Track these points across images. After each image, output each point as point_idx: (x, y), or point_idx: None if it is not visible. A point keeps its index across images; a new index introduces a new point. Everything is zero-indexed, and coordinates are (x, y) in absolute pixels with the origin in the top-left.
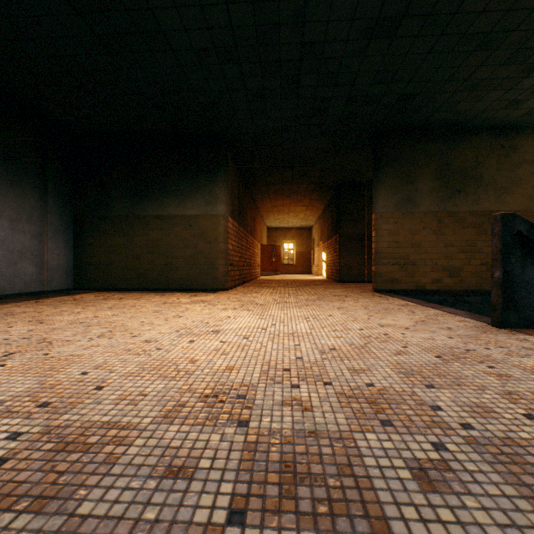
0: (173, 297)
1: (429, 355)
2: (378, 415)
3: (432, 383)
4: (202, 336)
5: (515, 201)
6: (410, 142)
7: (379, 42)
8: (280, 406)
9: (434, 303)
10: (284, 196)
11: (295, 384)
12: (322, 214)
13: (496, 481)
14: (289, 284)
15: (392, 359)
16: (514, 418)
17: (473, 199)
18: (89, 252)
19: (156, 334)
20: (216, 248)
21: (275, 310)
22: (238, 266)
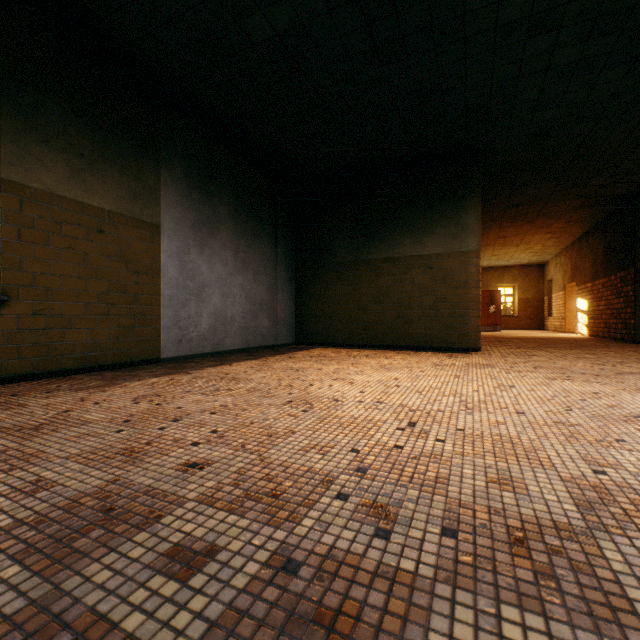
0: (426, 357)
1: None
2: None
3: None
4: (637, 424)
5: None
6: None
7: None
8: None
9: None
10: (524, 221)
11: None
12: (576, 242)
13: None
14: (547, 343)
15: None
16: None
17: None
18: (311, 303)
19: (543, 412)
20: (465, 295)
21: None
22: None
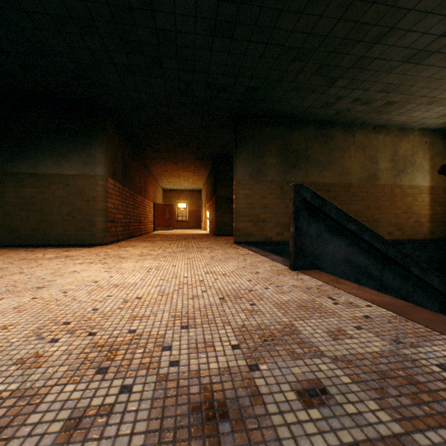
0: (40, 253)
1: (216, 298)
2: (104, 363)
3: (191, 323)
4: (19, 293)
5: (331, 176)
6: (261, 126)
7: (221, 41)
8: (10, 366)
9: (277, 251)
10: (172, 162)
11: (58, 338)
12: (207, 179)
13: (141, 419)
14: (172, 238)
15: (182, 303)
16: (223, 350)
17: (304, 173)
18: None
19: None
20: (94, 206)
21: (130, 263)
22: (122, 223)
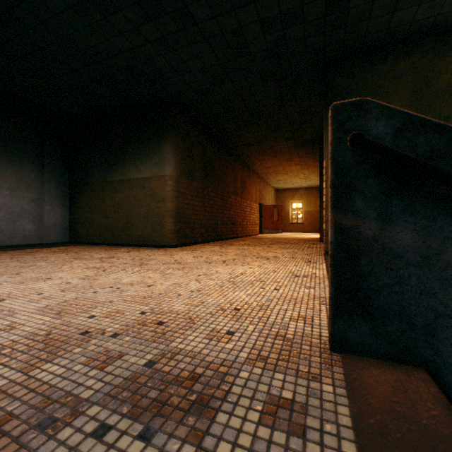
0: (106, 252)
1: None
2: None
3: None
4: None
5: None
6: (370, 64)
7: None
8: None
9: None
10: (270, 156)
11: None
12: None
13: None
14: (260, 242)
15: None
16: None
17: None
18: (79, 213)
19: None
20: (164, 207)
21: (124, 273)
22: (202, 224)
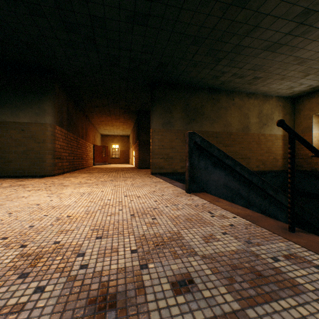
0: None
1: (128, 214)
2: (27, 269)
3: (104, 235)
4: None
5: (218, 127)
6: (170, 90)
7: (139, 27)
8: None
9: (181, 179)
10: (107, 115)
11: None
12: (133, 127)
13: (45, 313)
14: (106, 170)
15: (102, 219)
16: (124, 254)
17: (200, 124)
18: None
19: None
20: (44, 146)
21: (69, 189)
22: (67, 159)
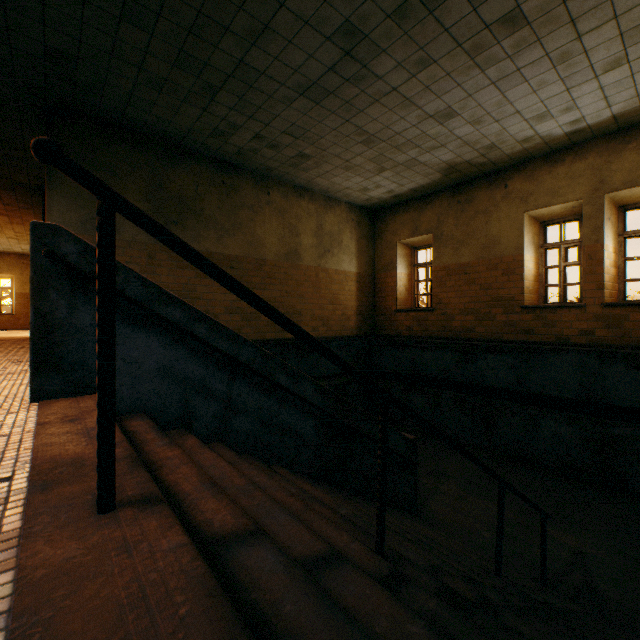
0: None
1: None
2: None
3: None
4: None
5: (237, 245)
6: (109, 140)
7: None
8: None
9: None
10: None
11: None
12: None
13: None
14: None
15: None
16: None
17: (194, 236)
18: None
19: None
20: None
21: None
22: None
